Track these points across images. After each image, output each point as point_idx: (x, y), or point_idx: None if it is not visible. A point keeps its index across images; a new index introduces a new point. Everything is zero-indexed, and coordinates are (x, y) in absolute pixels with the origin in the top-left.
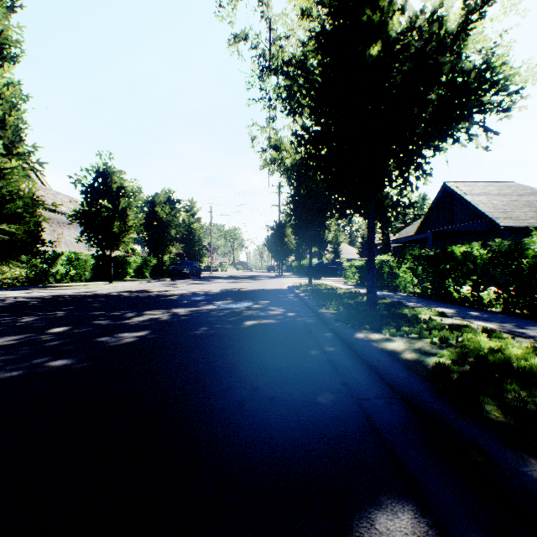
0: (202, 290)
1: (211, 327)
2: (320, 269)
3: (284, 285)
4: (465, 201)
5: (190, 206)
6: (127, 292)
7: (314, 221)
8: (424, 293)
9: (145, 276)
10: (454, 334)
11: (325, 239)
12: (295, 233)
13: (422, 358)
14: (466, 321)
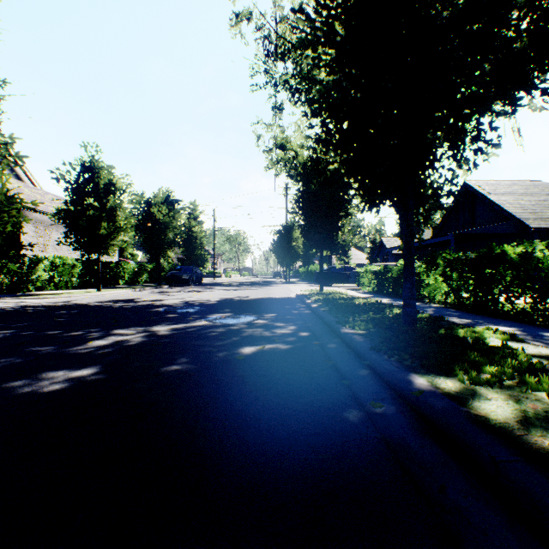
0: (199, 299)
1: (192, 358)
2: (331, 275)
3: (292, 293)
4: (489, 201)
5: (192, 209)
6: (111, 302)
7: (326, 221)
8: (462, 304)
9: (142, 283)
10: None
11: (338, 241)
12: (305, 235)
13: None
14: None
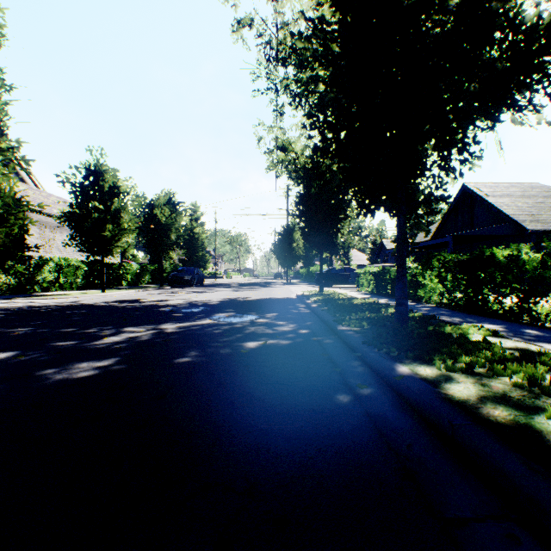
0: (202, 300)
1: (201, 352)
2: (331, 276)
3: (293, 294)
4: (487, 203)
5: (194, 210)
6: (117, 302)
7: (326, 224)
8: (455, 304)
9: (144, 284)
10: (538, 368)
11: (338, 243)
12: (305, 237)
13: (522, 420)
14: (532, 344)
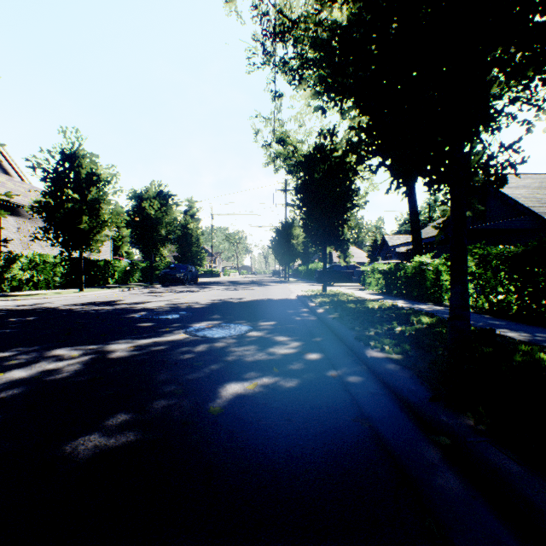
0: (187, 302)
1: (135, 413)
2: (333, 274)
3: (293, 294)
4: (502, 195)
5: (189, 206)
6: (86, 305)
7: (330, 214)
8: (501, 309)
9: (134, 282)
10: None
11: (344, 237)
12: (306, 230)
13: None
14: None
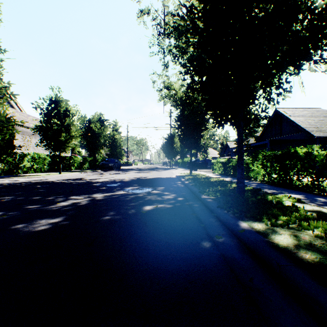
0: (119, 178)
1: (116, 212)
2: (197, 164)
3: (174, 175)
4: (290, 120)
5: (115, 125)
6: (68, 180)
7: (193, 132)
8: (272, 181)
9: (85, 168)
10: None
11: (201, 144)
12: (181, 140)
13: (325, 262)
14: (323, 208)
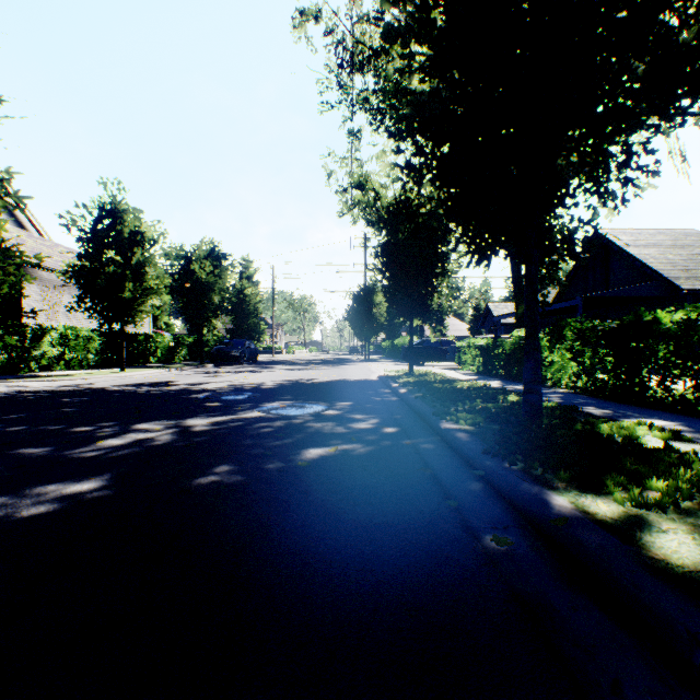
0: (251, 383)
1: (237, 465)
2: (423, 351)
3: (373, 374)
4: (627, 255)
5: (245, 266)
6: (137, 385)
7: (417, 281)
8: (598, 389)
9: (179, 360)
10: None
11: (434, 307)
12: (389, 299)
13: None
14: None
